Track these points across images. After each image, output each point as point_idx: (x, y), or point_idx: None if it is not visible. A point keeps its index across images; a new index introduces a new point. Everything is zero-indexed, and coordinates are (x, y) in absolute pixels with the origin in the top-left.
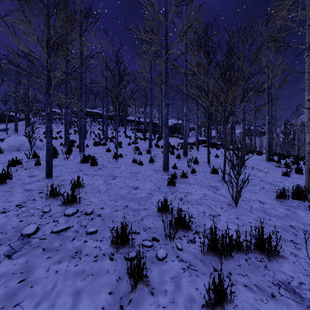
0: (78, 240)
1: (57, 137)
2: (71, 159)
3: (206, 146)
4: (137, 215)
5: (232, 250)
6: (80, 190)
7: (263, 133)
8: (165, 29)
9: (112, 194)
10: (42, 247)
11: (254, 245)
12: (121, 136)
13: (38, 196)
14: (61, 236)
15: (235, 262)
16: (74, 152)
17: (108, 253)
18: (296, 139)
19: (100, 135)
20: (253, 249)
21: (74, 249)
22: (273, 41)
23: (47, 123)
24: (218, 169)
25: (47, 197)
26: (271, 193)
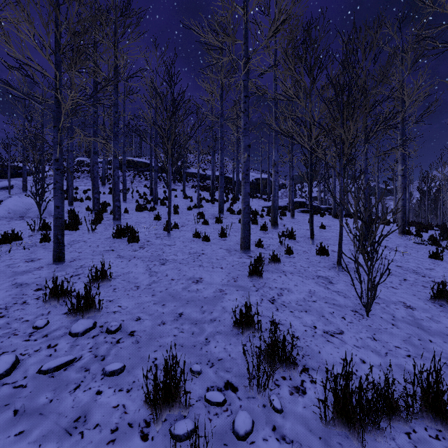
0: (86, 389)
1: (83, 198)
2: (100, 231)
3: (305, 211)
4: (198, 333)
5: (378, 413)
6: (106, 285)
7: (389, 192)
8: (244, 27)
9: (158, 291)
10: (14, 406)
11: (421, 404)
12: (177, 197)
13: (32, 297)
14: (55, 379)
15: (387, 442)
16: (106, 221)
17: (138, 421)
18: (441, 201)
19: (147, 195)
20: (419, 411)
21: (74, 411)
22: (424, 39)
23: (56, 175)
24: (328, 248)
25: (48, 299)
26: (421, 290)
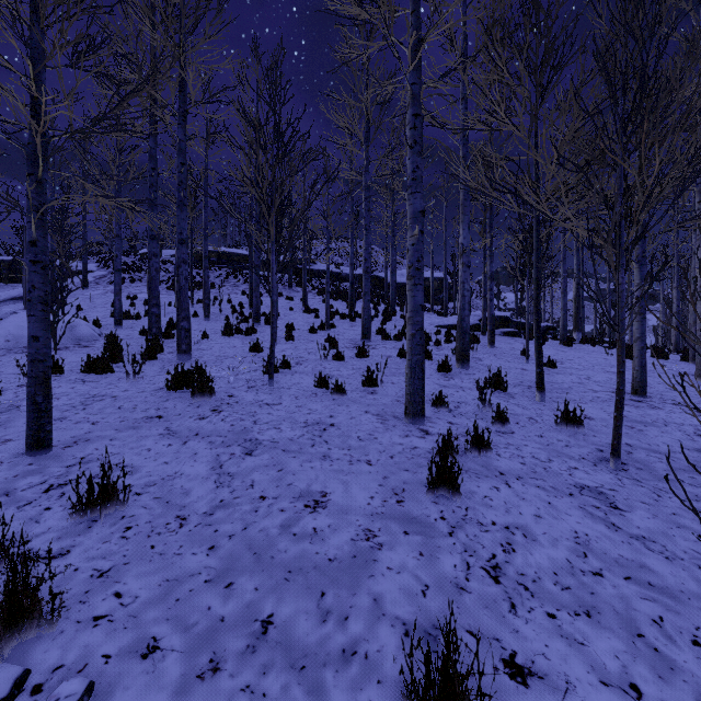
0: None
1: (142, 313)
2: (151, 374)
3: (510, 334)
4: None
5: None
6: (112, 515)
7: (652, 299)
8: None
9: (225, 536)
10: None
11: None
12: (294, 310)
13: None
14: None
15: None
16: (167, 355)
17: None
18: None
19: (244, 307)
20: None
21: None
22: None
23: (31, 274)
24: (581, 415)
25: None
26: None
